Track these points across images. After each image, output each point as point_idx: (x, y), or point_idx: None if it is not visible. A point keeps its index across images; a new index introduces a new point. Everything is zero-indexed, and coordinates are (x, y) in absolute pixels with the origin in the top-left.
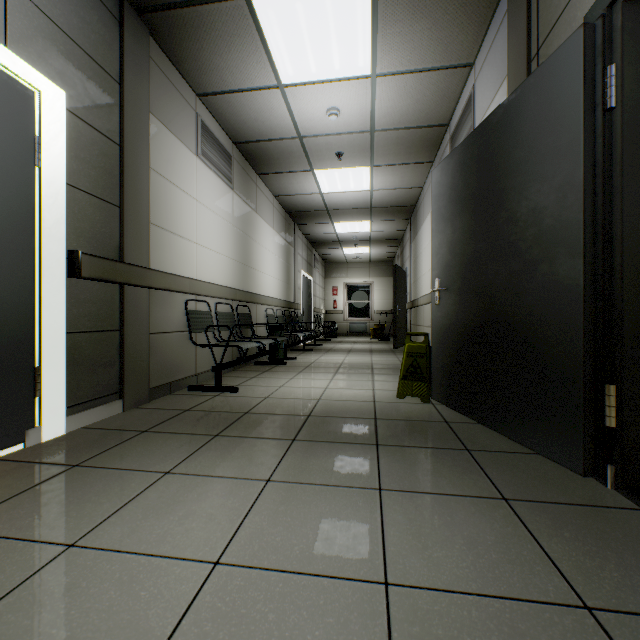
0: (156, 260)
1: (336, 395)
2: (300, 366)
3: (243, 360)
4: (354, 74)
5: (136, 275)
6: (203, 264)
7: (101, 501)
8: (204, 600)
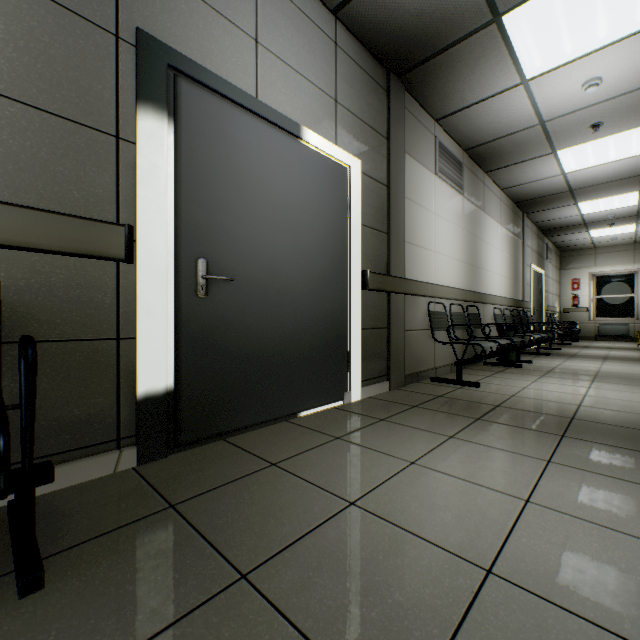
0: (407, 271)
1: (601, 404)
2: (539, 370)
3: (483, 358)
4: (627, 32)
5: (397, 285)
6: (439, 270)
7: (414, 444)
8: (528, 517)
